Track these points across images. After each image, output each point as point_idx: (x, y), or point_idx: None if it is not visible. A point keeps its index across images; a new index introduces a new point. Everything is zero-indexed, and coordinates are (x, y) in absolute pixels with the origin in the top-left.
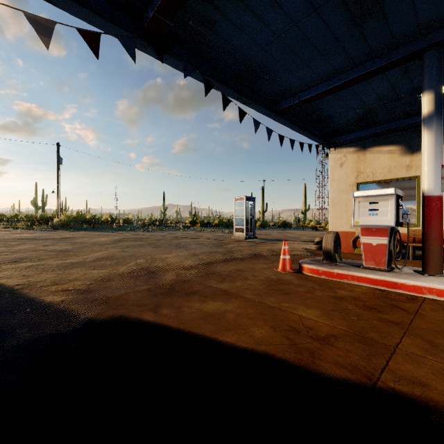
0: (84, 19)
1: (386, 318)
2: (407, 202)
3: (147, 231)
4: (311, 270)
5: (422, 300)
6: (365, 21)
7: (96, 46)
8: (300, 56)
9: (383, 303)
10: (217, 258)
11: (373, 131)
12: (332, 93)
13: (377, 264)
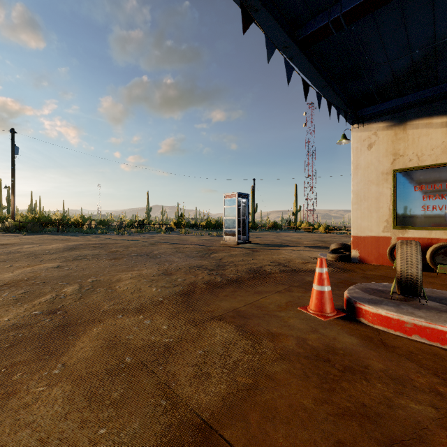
0: None
1: None
2: None
3: (121, 234)
4: (384, 319)
5: None
6: None
7: None
8: None
9: None
10: (200, 280)
11: (420, 96)
12: None
13: None
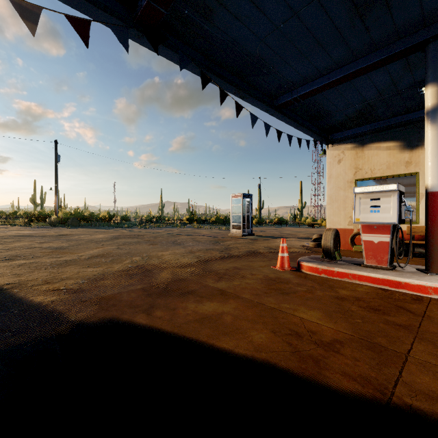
0: (75, 6)
1: (393, 320)
2: (406, 199)
3: (144, 228)
4: (311, 268)
5: (428, 300)
6: (367, 10)
7: (87, 34)
8: (299, 48)
9: (388, 304)
10: (214, 255)
11: (372, 127)
12: (332, 87)
13: (379, 262)
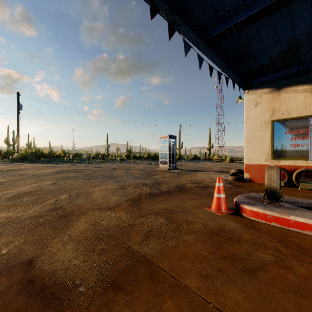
0: None
1: None
2: None
3: (90, 163)
4: (256, 213)
5: None
6: None
7: None
8: None
9: None
10: (144, 192)
11: (289, 71)
12: (271, 12)
13: None
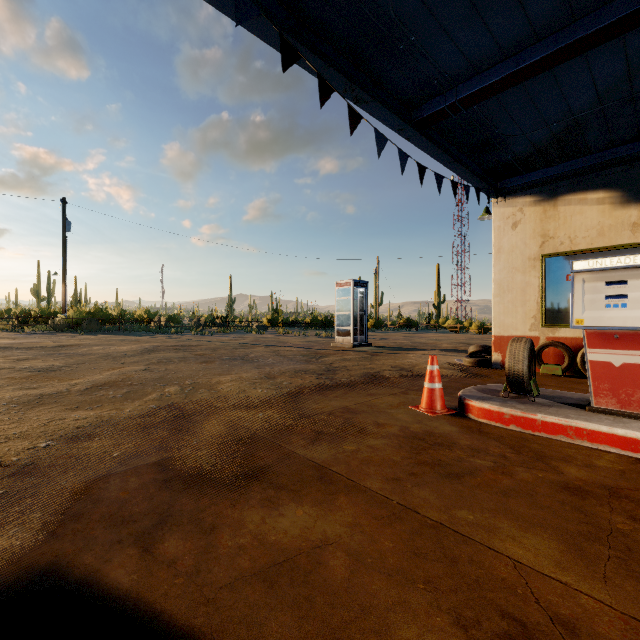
0: None
1: None
2: None
3: (201, 334)
4: (487, 412)
5: None
6: None
7: None
8: None
9: None
10: (307, 383)
11: (572, 166)
12: (520, 81)
13: (623, 404)
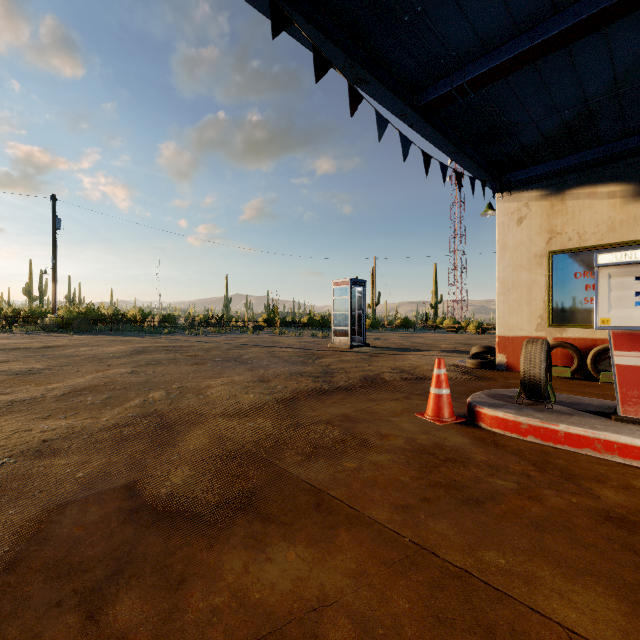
0: None
1: None
2: None
3: (195, 334)
4: (502, 421)
5: None
6: None
7: None
8: None
9: None
10: (303, 387)
11: (581, 158)
12: (535, 59)
13: None
